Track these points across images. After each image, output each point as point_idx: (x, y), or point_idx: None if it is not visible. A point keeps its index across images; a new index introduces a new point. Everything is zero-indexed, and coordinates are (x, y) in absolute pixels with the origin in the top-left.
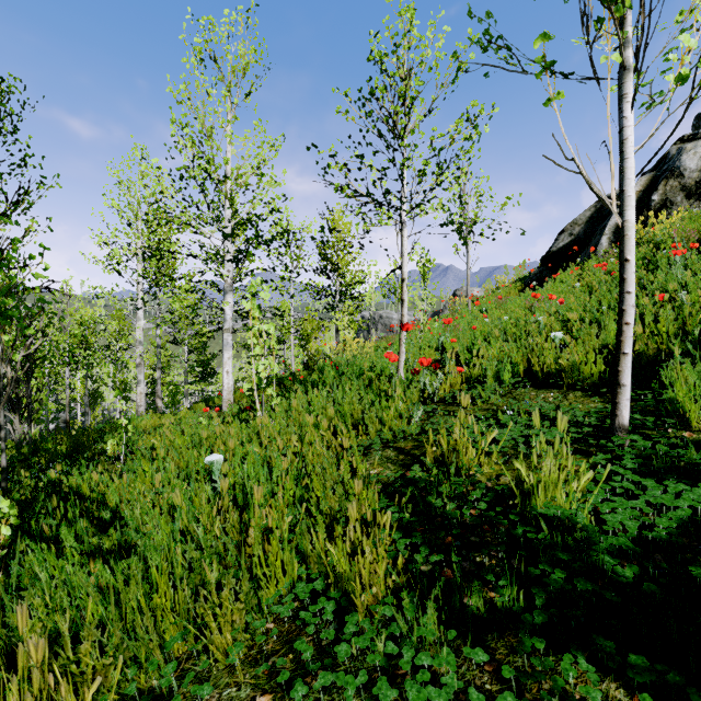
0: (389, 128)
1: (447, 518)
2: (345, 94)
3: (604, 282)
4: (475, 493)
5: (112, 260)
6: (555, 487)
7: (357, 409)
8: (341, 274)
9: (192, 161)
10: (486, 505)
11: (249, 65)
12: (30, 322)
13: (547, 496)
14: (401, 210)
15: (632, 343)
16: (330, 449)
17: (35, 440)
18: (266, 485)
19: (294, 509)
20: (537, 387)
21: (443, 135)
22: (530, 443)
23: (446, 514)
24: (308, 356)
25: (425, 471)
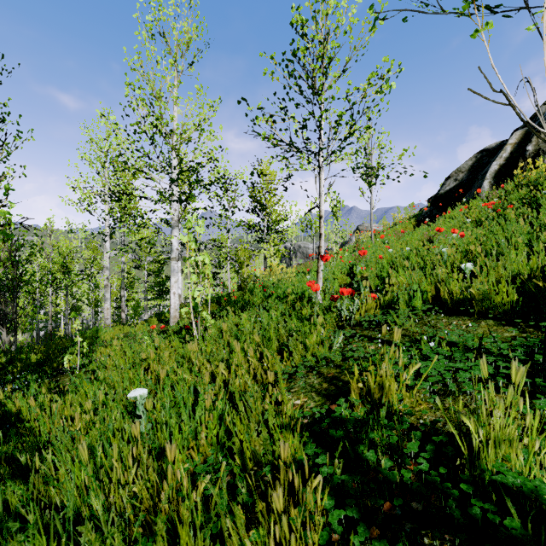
0: (309, 85)
1: (384, 480)
2: (271, 57)
3: (491, 218)
4: (412, 445)
5: (84, 201)
6: (510, 448)
7: (282, 333)
8: (268, 213)
9: (143, 118)
10: (428, 464)
11: (191, 39)
12: (15, 252)
13: (498, 456)
14: (319, 157)
15: (543, 274)
16: (255, 383)
17: (21, 347)
18: (189, 424)
19: (217, 449)
20: (447, 313)
21: (357, 88)
22: (455, 376)
23: (382, 473)
24: (241, 279)
25: (350, 405)
